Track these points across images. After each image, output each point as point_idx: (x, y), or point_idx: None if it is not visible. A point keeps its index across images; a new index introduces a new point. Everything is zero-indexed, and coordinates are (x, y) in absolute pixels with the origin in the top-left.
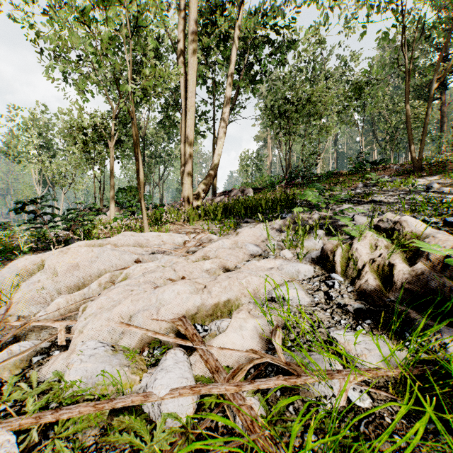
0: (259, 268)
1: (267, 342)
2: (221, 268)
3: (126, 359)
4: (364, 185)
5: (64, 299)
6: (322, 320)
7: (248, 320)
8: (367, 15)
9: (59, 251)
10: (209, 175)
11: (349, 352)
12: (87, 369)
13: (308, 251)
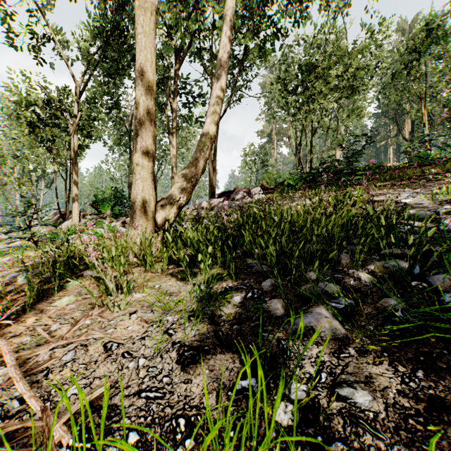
0: None
1: None
2: None
3: None
4: None
5: None
6: None
7: None
8: None
9: None
10: (192, 164)
11: None
12: None
13: None
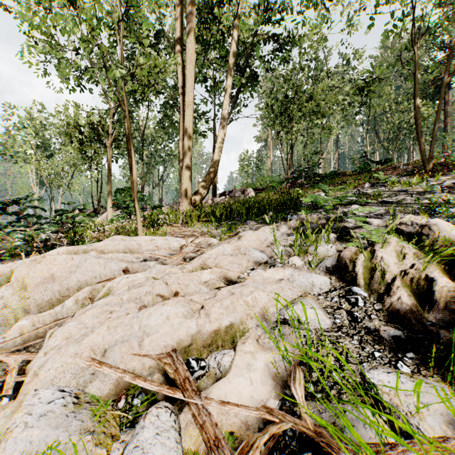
0: (266, 280)
1: (282, 385)
2: (221, 279)
3: (91, 418)
4: (372, 185)
5: (29, 321)
6: (350, 351)
7: (258, 356)
8: (374, 8)
9: (31, 260)
10: (209, 175)
11: (397, 407)
12: (32, 440)
13: (321, 258)
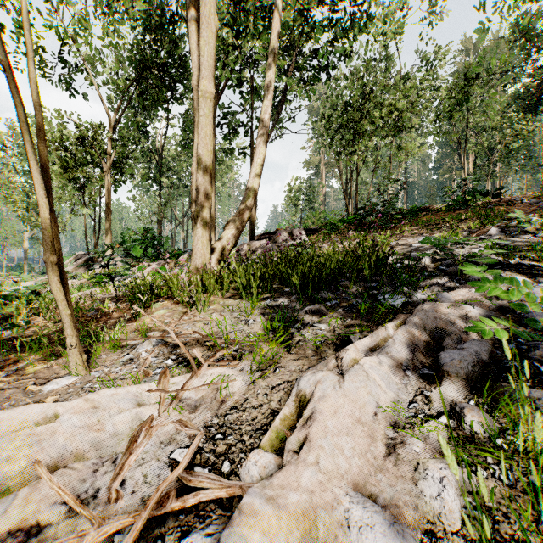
0: None
1: None
2: None
3: None
4: (502, 231)
5: None
6: None
7: None
8: None
9: None
10: (239, 213)
11: None
12: None
13: None
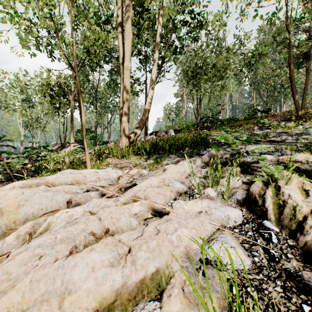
0: (187, 212)
1: None
2: (149, 210)
3: None
4: (259, 128)
5: None
6: (276, 302)
7: None
8: None
9: None
10: (141, 120)
11: None
12: None
13: (230, 189)
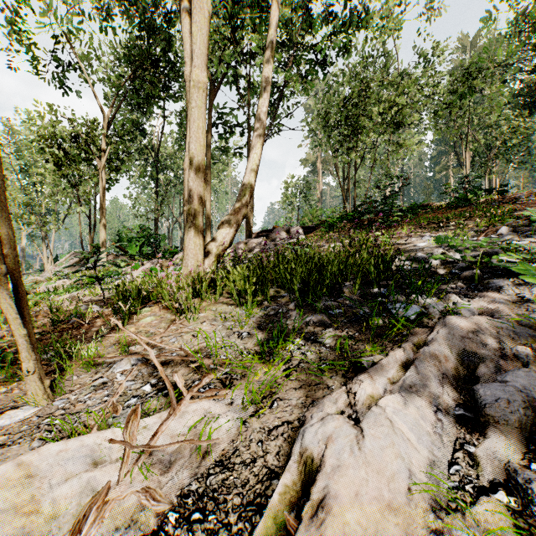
0: None
1: None
2: None
3: None
4: (513, 230)
5: None
6: None
7: None
8: None
9: None
10: (235, 211)
11: None
12: None
13: None
